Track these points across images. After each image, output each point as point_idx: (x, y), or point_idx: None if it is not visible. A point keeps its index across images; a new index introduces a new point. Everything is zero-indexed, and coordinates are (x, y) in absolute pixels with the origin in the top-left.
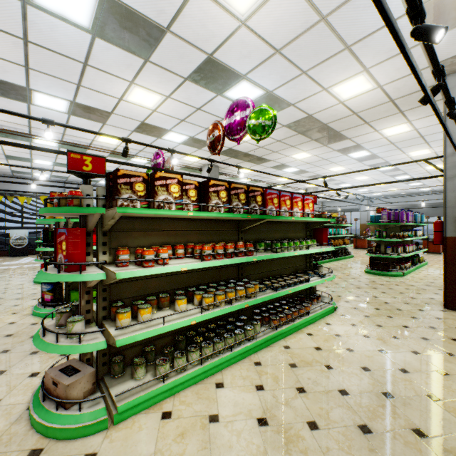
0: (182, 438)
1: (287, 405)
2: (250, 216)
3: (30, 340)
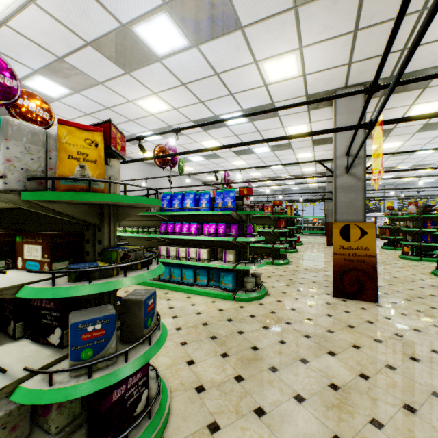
0: None
1: None
2: None
3: None
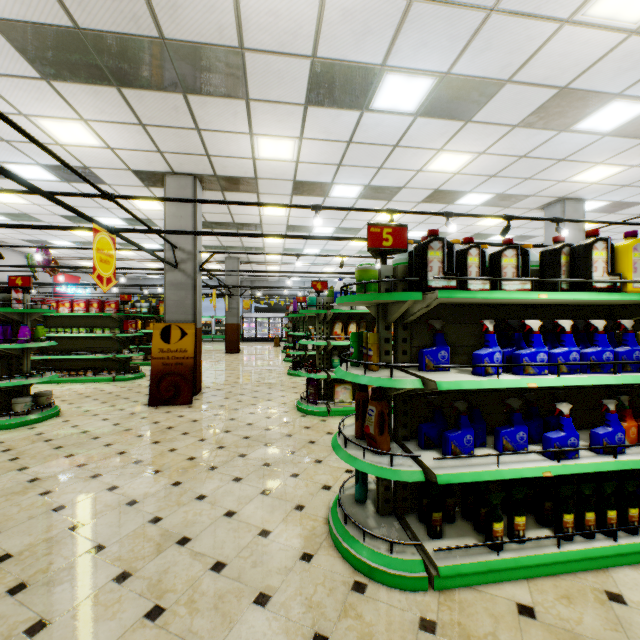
0: None
1: None
2: None
3: None
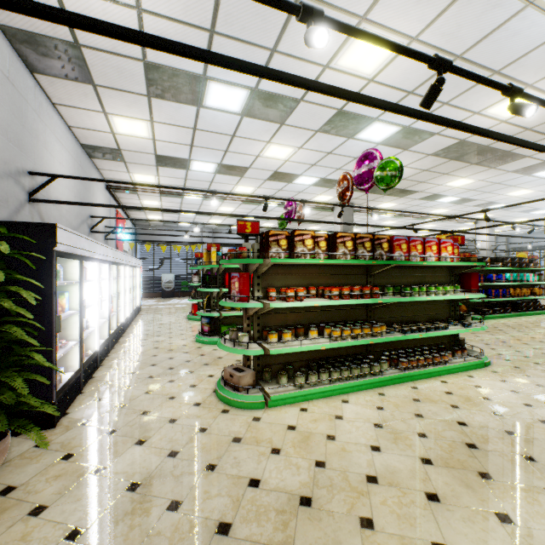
0: (315, 422)
1: (402, 421)
2: (375, 262)
3: (200, 357)
